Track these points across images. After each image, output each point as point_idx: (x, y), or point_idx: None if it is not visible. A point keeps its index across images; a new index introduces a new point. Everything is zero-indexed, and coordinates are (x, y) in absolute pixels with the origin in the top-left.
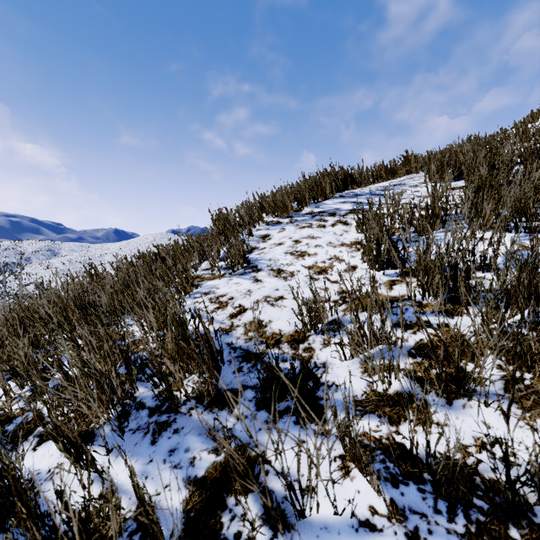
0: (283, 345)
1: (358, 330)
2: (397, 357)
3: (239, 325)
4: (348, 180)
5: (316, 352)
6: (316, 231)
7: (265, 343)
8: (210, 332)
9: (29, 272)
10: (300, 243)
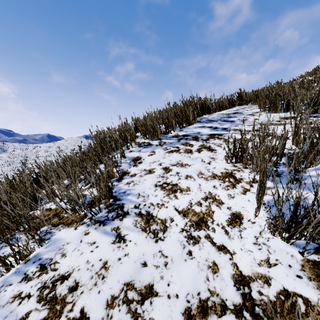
0: None
1: None
2: None
3: None
4: (204, 109)
5: None
6: (184, 157)
7: None
8: None
9: None
10: (170, 172)
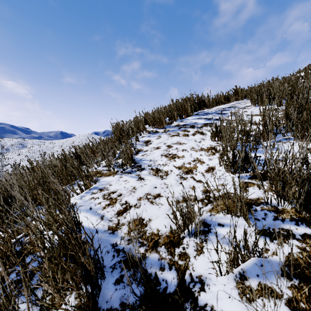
0: (160, 248)
1: (232, 247)
2: (272, 276)
3: (124, 223)
4: (201, 104)
5: (191, 260)
6: (182, 139)
7: (145, 246)
8: (99, 231)
9: (8, 157)
10: (172, 147)
